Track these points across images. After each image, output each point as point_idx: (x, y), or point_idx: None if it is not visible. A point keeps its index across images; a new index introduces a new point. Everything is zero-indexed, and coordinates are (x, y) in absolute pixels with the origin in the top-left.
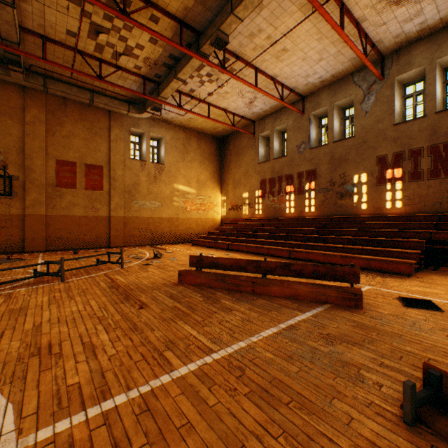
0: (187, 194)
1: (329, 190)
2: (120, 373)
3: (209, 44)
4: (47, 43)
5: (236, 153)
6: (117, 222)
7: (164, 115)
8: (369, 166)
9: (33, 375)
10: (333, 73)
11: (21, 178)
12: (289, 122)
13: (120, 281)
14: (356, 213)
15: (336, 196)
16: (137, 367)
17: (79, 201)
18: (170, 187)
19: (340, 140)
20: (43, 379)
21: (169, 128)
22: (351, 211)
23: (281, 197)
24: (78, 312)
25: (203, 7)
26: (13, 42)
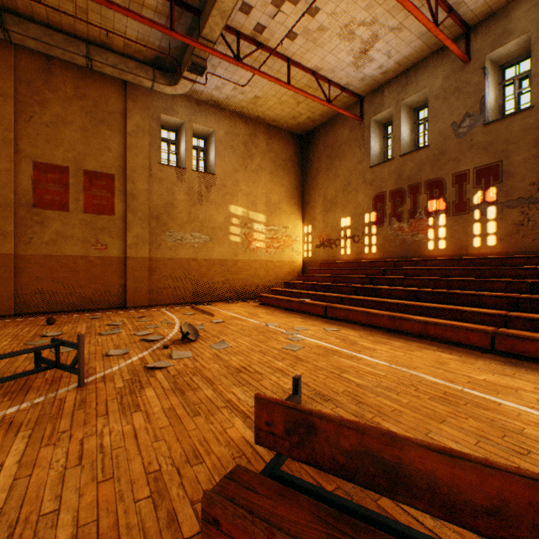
0: (251, 222)
1: (536, 201)
2: None
3: None
4: None
5: (328, 156)
6: (138, 266)
7: (214, 92)
8: None
9: None
10: None
11: None
12: (434, 83)
13: None
14: None
15: None
16: None
17: (73, 232)
18: (224, 212)
19: None
20: None
21: (223, 117)
22: None
23: (417, 222)
24: None
25: None
26: None
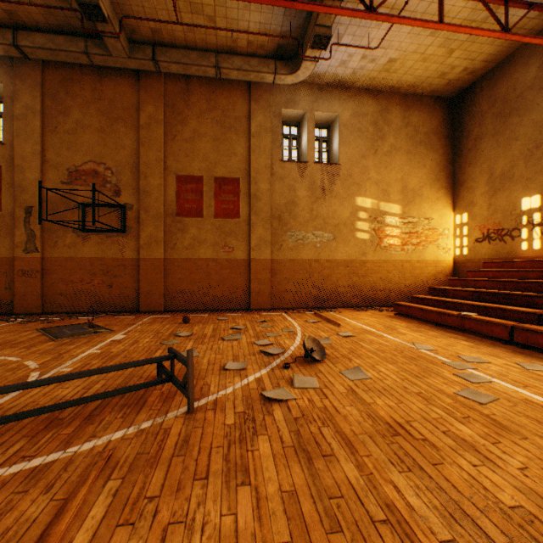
0: (382, 215)
1: None
2: None
3: None
4: None
5: (497, 114)
6: (261, 268)
7: (338, 70)
8: None
9: None
10: None
11: (135, 206)
12: None
13: None
14: None
15: None
16: None
17: (206, 237)
18: (349, 205)
19: None
20: None
21: (348, 98)
22: None
23: None
24: None
25: None
26: None
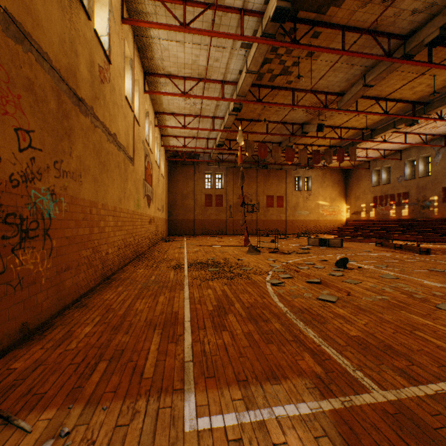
0: (324, 206)
1: (415, 204)
2: None
3: None
4: None
5: (356, 179)
6: (289, 222)
7: None
8: (438, 192)
9: None
10: (415, 142)
11: (255, 205)
12: (391, 163)
13: None
14: (431, 217)
15: (420, 207)
16: None
17: (274, 213)
18: (314, 203)
19: (422, 177)
20: None
21: (313, 170)
22: (428, 216)
23: (387, 207)
24: None
25: (340, 142)
26: (267, 162)
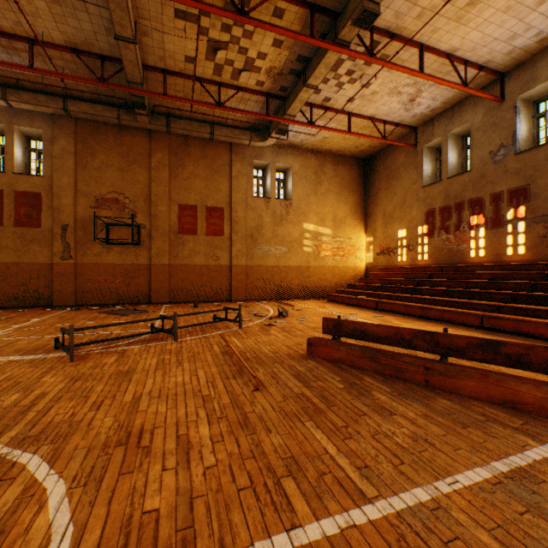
0: (320, 235)
1: None
2: (214, 507)
3: (350, 24)
4: (167, 78)
5: (387, 177)
6: (239, 271)
7: (292, 138)
8: None
9: (110, 478)
10: None
11: (147, 226)
12: (475, 118)
13: (235, 346)
14: None
15: None
16: (240, 500)
17: (200, 249)
18: (299, 229)
19: None
20: (119, 490)
21: (298, 154)
22: None
23: (461, 234)
24: (182, 385)
25: None
26: (137, 83)
